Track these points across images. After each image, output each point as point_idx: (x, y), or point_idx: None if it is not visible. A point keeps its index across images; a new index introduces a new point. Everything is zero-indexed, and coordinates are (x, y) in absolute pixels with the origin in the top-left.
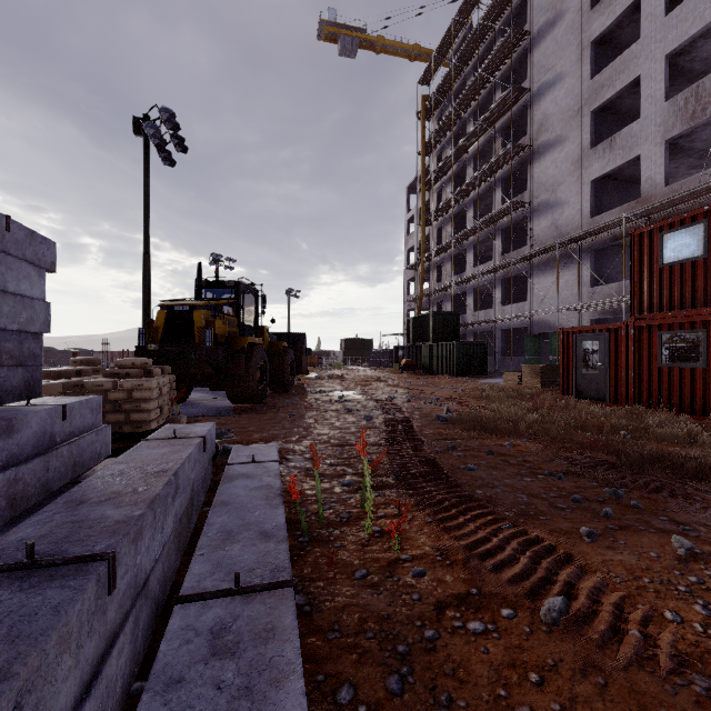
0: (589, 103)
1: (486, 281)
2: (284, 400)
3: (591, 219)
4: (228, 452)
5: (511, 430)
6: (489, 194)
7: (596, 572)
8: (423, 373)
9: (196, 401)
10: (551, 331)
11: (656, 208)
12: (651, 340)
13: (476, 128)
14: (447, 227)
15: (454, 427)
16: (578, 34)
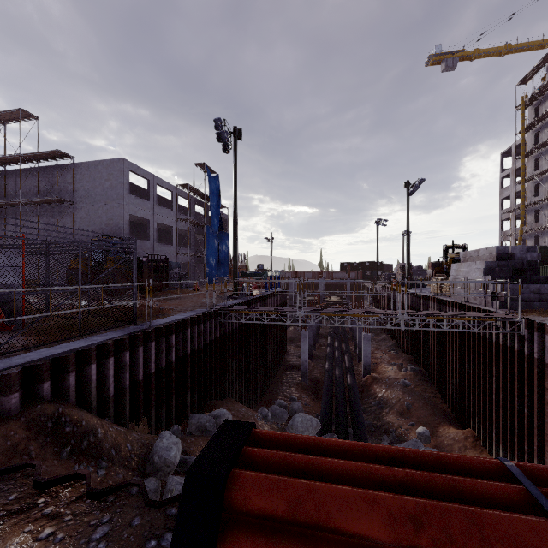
0: None
1: None
2: None
3: None
4: None
5: None
6: None
7: None
8: None
9: None
10: None
11: None
12: None
13: None
14: (544, 184)
15: None
16: None
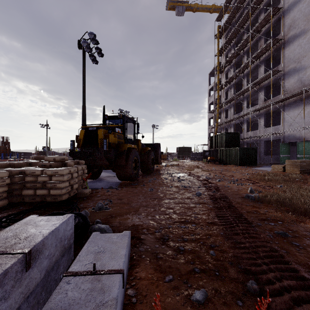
0: None
1: (254, 116)
2: (148, 178)
3: None
4: (94, 231)
5: None
6: (255, 71)
7: None
8: (219, 164)
9: (103, 178)
10: (297, 141)
11: None
12: None
13: (248, 35)
14: (231, 90)
15: (264, 205)
16: None
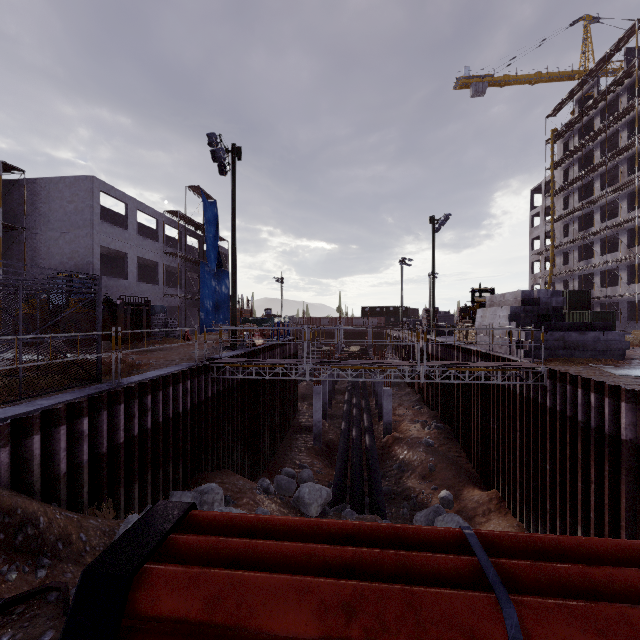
0: None
1: (612, 266)
2: None
3: None
4: None
5: None
6: (614, 201)
7: None
8: None
9: None
10: None
11: None
12: None
13: (603, 159)
14: (573, 224)
15: None
16: None
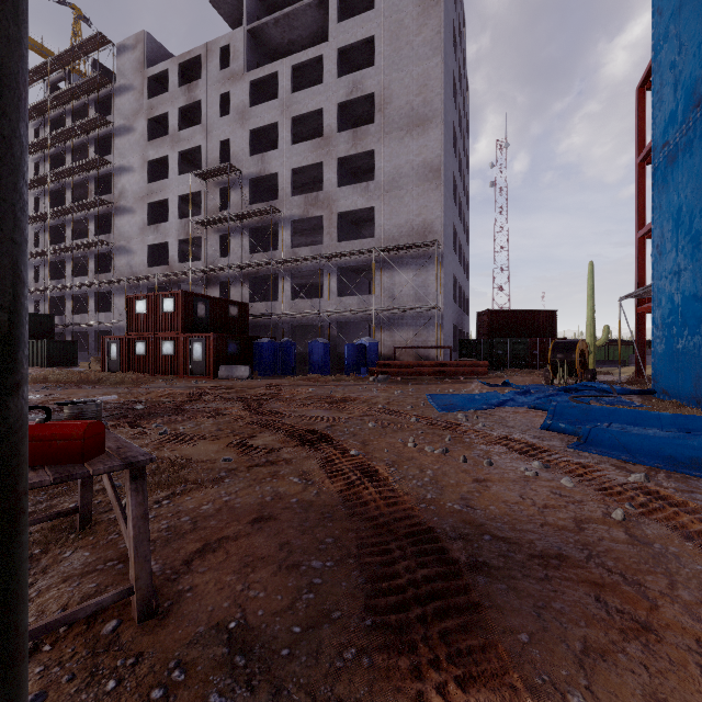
0: (147, 197)
1: (82, 291)
2: None
3: (149, 268)
4: None
5: (44, 382)
6: (87, 220)
7: (29, 393)
8: None
9: None
10: None
11: (172, 274)
12: (133, 344)
13: (71, 167)
14: (45, 234)
15: None
16: (142, 150)
